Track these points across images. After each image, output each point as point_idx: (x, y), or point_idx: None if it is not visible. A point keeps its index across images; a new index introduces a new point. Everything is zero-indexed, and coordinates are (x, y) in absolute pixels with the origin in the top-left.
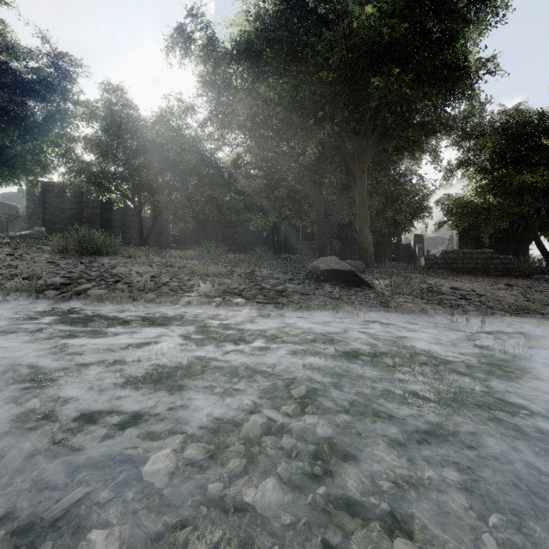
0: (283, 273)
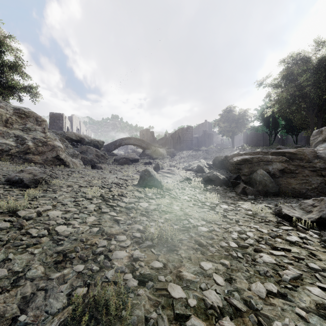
0: (272, 149)
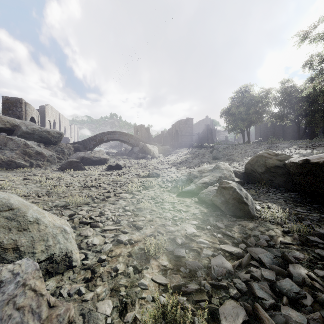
0: None
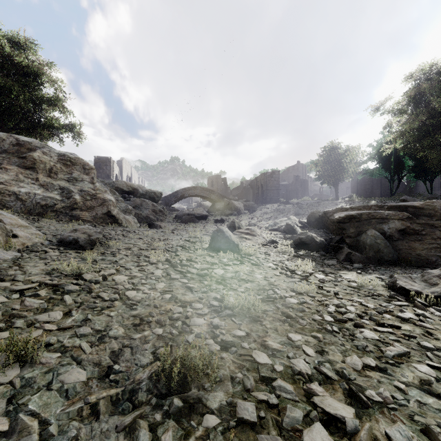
0: (394, 201)
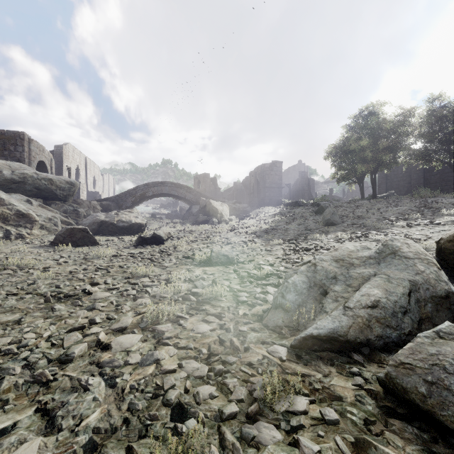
0: None
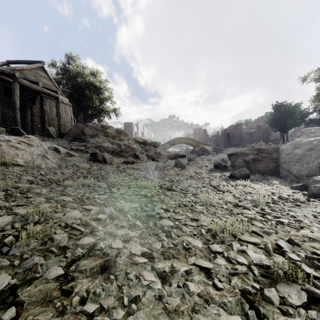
0: None
